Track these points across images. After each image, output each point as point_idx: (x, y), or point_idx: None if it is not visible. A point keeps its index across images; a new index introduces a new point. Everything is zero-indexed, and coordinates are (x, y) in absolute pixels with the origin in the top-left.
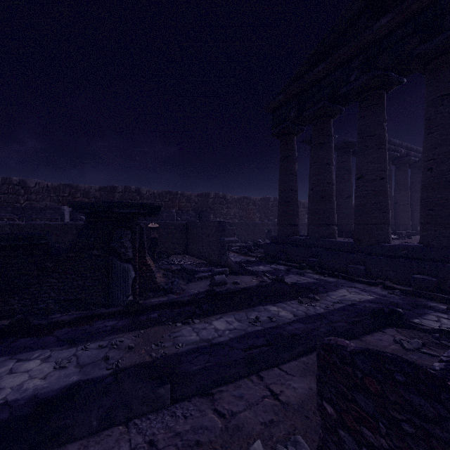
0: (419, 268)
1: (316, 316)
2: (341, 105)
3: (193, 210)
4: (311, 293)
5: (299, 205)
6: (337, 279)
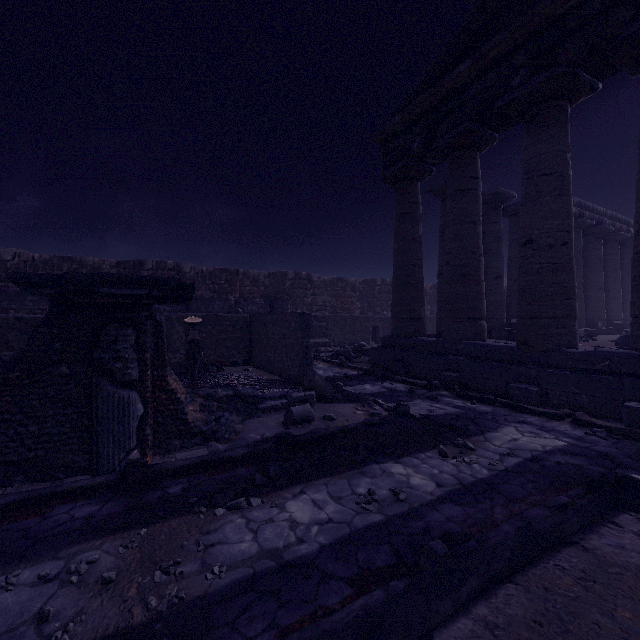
0: (634, 392)
1: (479, 485)
2: (493, 130)
3: (261, 298)
4: (458, 435)
5: None
6: (492, 407)
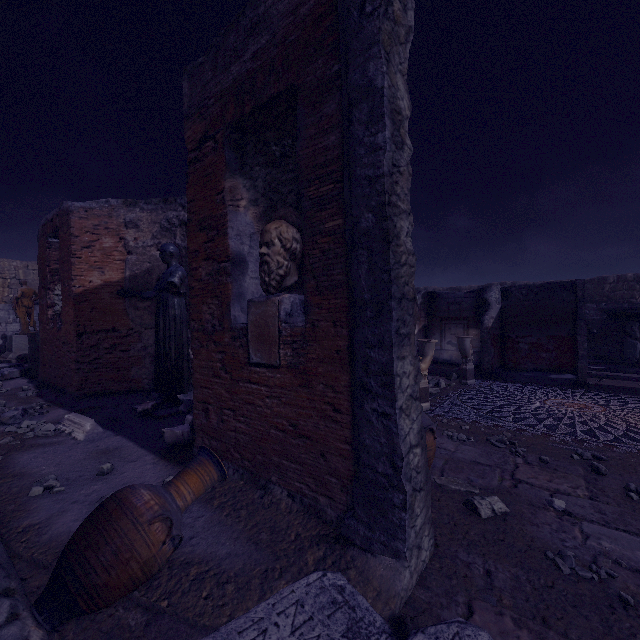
0: None
1: None
2: None
3: None
4: None
5: None
6: None
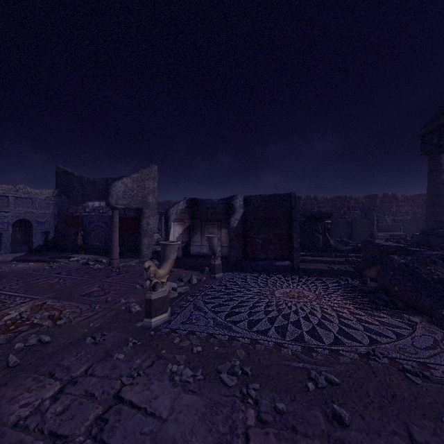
0: None
1: None
2: None
3: (360, 209)
4: None
5: None
6: None
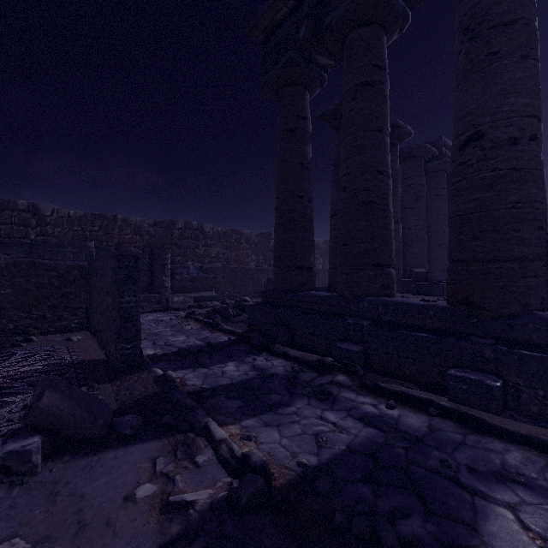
0: None
1: None
2: (406, 1)
3: (145, 247)
4: None
5: None
6: (426, 417)
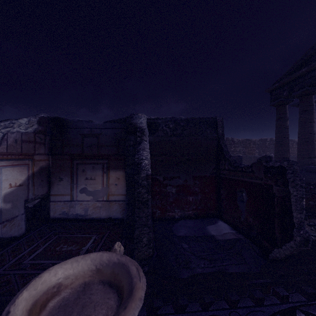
0: None
1: None
2: None
3: None
4: None
5: (293, 143)
6: None
